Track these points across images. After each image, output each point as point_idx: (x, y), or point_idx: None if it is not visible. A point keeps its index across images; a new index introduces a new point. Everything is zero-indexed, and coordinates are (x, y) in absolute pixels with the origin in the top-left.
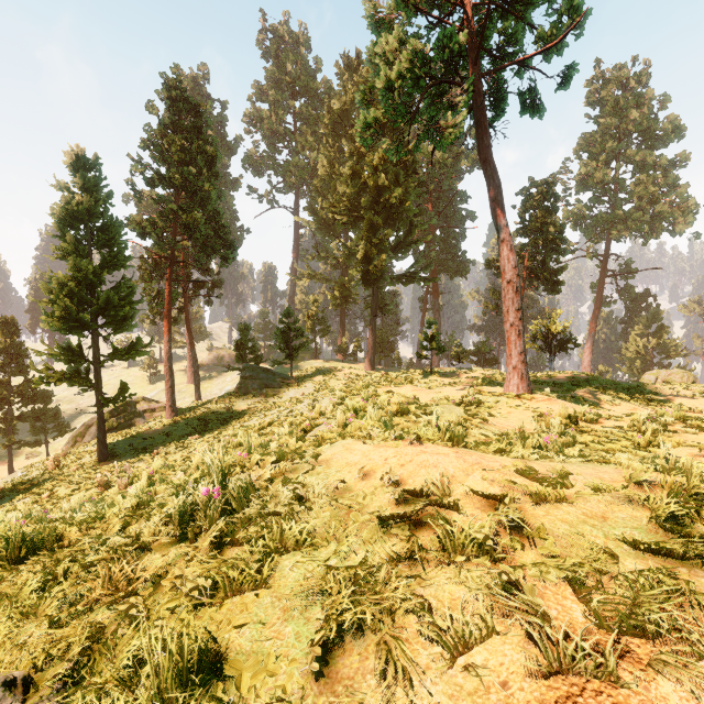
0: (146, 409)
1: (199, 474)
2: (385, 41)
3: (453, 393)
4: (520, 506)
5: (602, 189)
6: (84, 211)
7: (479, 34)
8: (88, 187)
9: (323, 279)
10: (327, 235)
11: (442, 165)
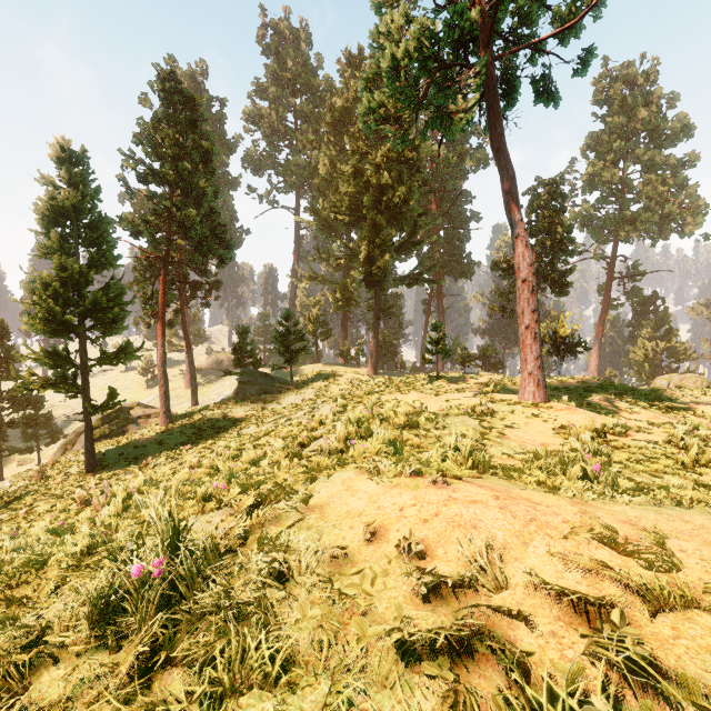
0: (141, 415)
1: (144, 530)
2: (390, 19)
3: (464, 401)
4: (627, 614)
5: (609, 190)
6: (70, 207)
7: (490, 17)
8: (75, 182)
9: (325, 281)
10: (328, 236)
11: (447, 164)
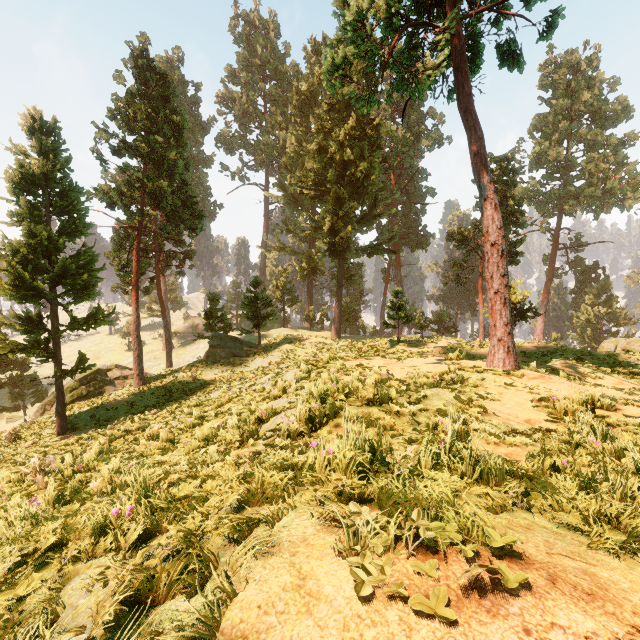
0: (119, 376)
1: None
2: None
3: (430, 368)
4: None
5: (554, 167)
6: (40, 176)
7: None
8: (46, 151)
9: (292, 252)
10: (295, 210)
11: (404, 143)
